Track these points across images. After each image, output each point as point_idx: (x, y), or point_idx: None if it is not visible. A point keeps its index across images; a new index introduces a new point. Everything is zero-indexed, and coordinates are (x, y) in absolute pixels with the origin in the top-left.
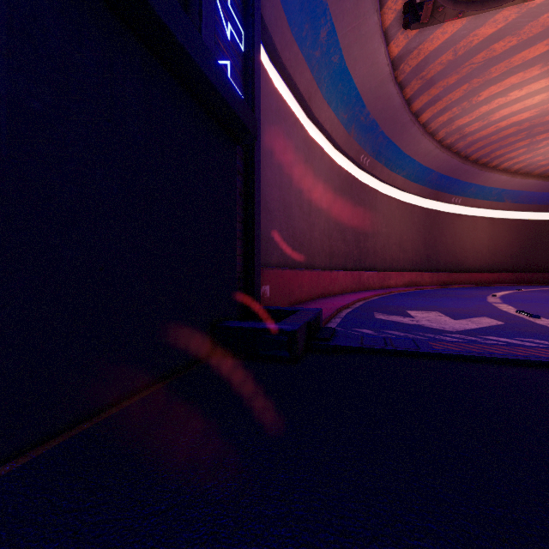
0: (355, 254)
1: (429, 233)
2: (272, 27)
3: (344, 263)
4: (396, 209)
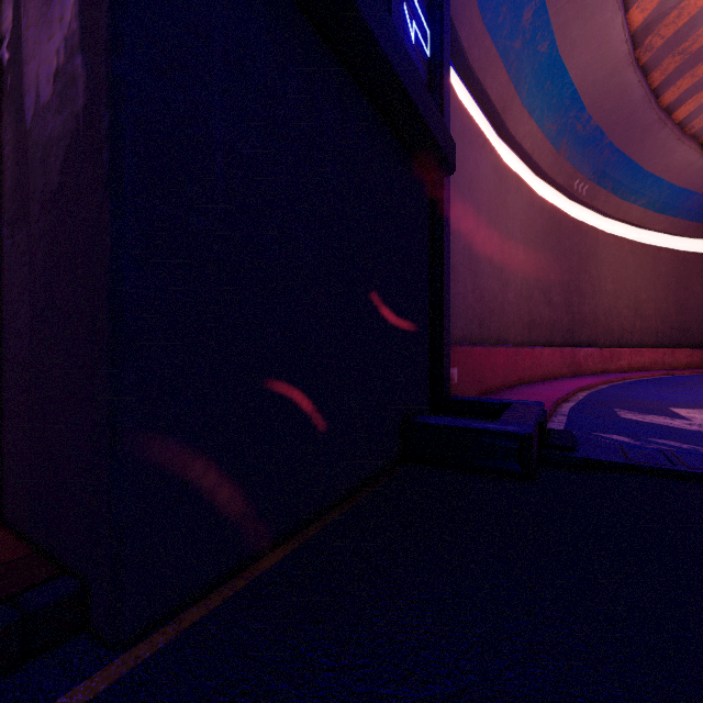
0: (565, 323)
1: (685, 289)
2: (458, 18)
3: (549, 336)
4: (629, 255)
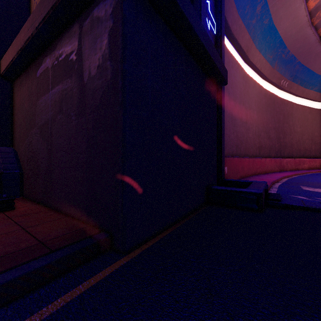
0: (276, 147)
1: None
2: (227, 13)
3: (268, 153)
4: (309, 114)
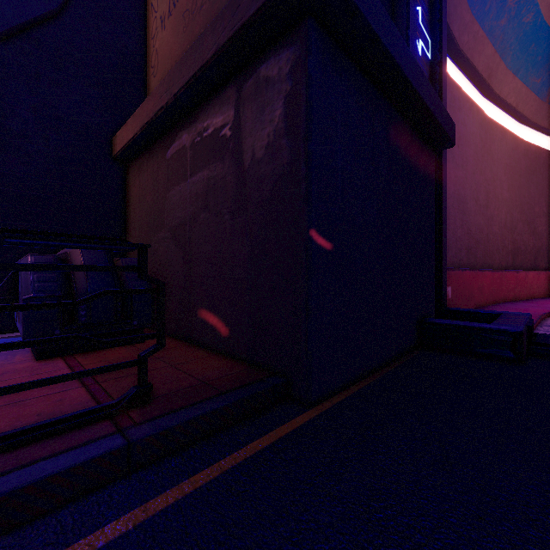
0: None
1: None
2: (450, 17)
3: (533, 261)
4: None
